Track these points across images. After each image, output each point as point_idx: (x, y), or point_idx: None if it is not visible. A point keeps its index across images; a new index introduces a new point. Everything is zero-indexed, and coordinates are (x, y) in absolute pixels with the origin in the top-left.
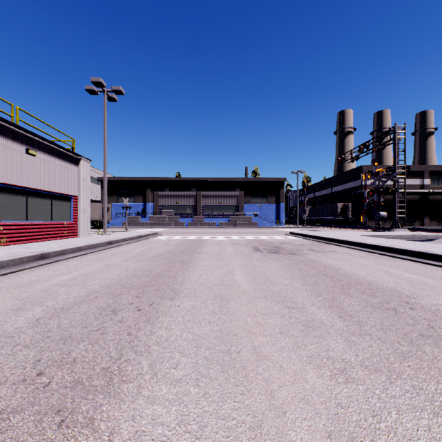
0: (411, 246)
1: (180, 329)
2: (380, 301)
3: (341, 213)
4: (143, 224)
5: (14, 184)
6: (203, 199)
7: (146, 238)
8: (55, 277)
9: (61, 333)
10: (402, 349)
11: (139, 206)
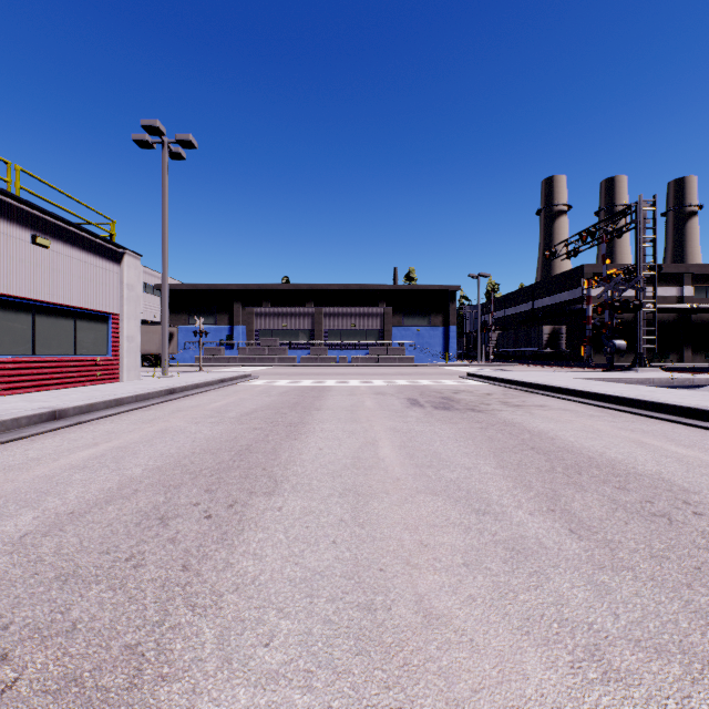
0: (672, 398)
1: (281, 556)
2: (637, 499)
3: (549, 341)
4: (230, 359)
5: (11, 293)
6: (326, 320)
7: (231, 383)
8: (70, 454)
9: (59, 566)
10: (699, 602)
11: (222, 331)
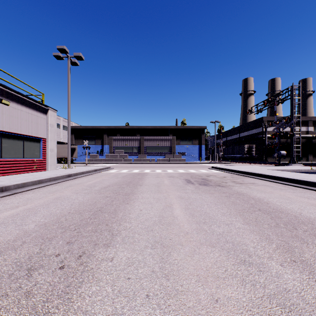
0: None
1: (105, 314)
2: None
3: (247, 152)
4: (101, 160)
5: None
6: (145, 142)
7: (100, 171)
8: None
9: None
10: None
11: (98, 147)
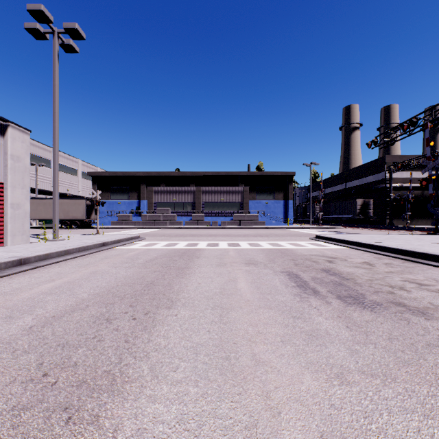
0: None
1: None
2: None
3: (361, 210)
4: (135, 223)
5: None
6: (203, 196)
7: (112, 247)
8: None
9: None
10: None
11: (133, 204)
